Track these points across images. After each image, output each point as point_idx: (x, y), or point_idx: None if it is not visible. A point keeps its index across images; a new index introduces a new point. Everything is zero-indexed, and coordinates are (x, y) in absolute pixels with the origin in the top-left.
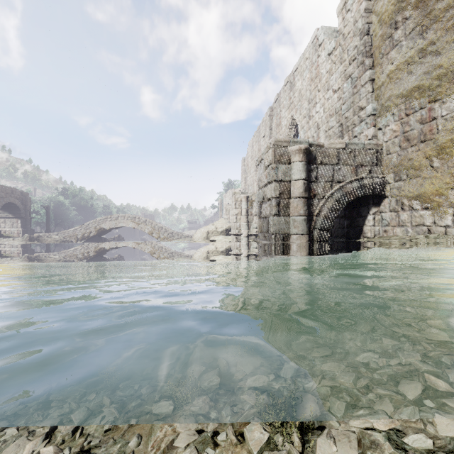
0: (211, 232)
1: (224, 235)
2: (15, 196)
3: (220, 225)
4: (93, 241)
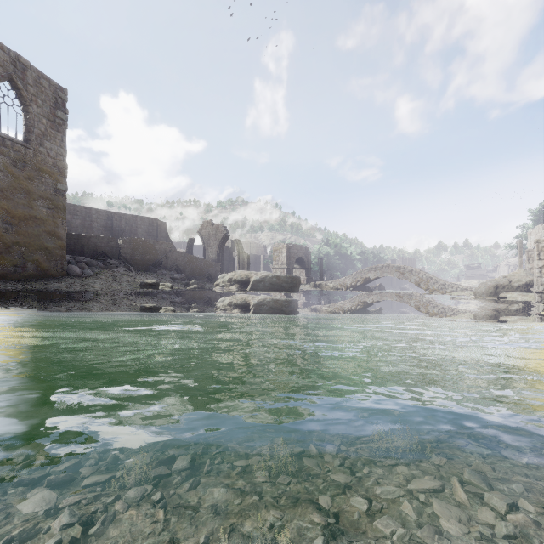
0: (500, 286)
1: (523, 291)
2: (302, 252)
3: (517, 278)
4: (359, 290)
